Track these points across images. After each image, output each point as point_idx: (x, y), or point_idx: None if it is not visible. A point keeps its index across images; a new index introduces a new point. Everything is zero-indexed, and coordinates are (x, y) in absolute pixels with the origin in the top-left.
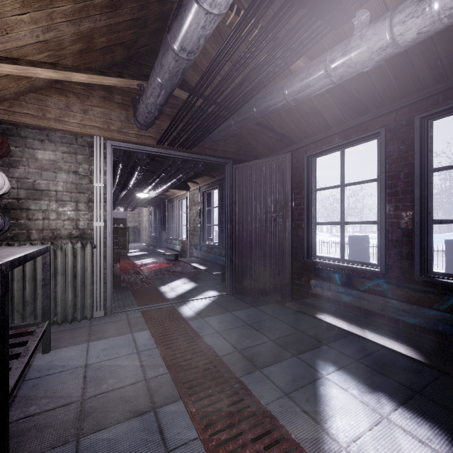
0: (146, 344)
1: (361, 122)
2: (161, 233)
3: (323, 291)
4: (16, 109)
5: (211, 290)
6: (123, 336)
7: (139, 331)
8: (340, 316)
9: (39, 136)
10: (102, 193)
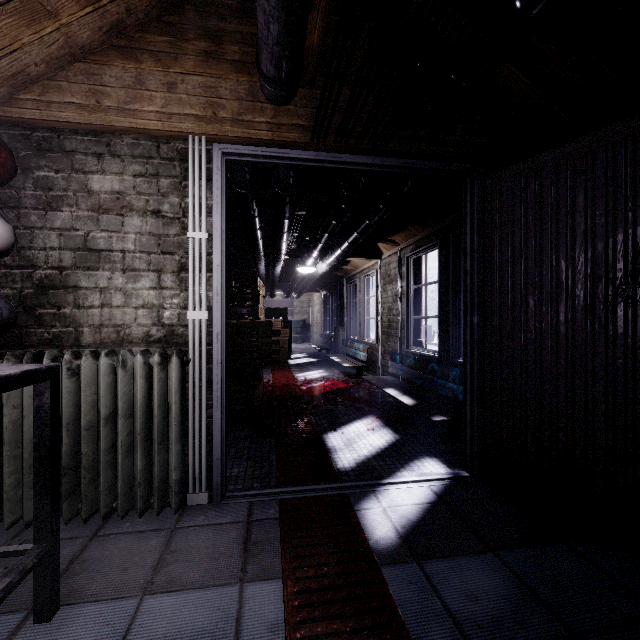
0: None
1: None
2: (337, 330)
3: None
4: (53, 97)
5: (430, 457)
6: (219, 592)
7: (259, 580)
8: None
9: (94, 147)
10: (203, 252)
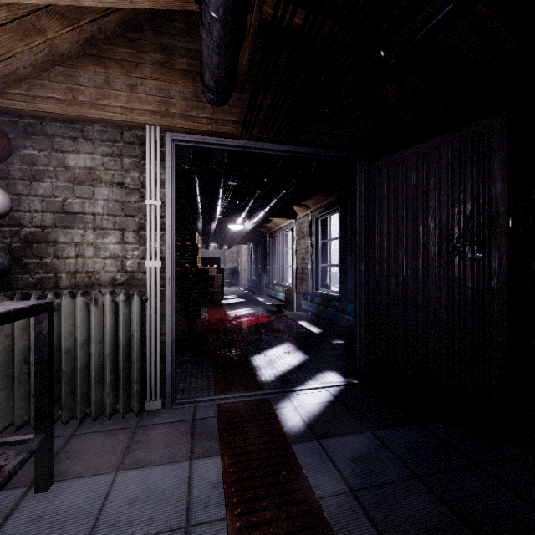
0: (207, 501)
1: None
2: (261, 276)
3: None
4: (37, 92)
5: (331, 371)
6: (174, 466)
7: (204, 457)
8: None
9: (70, 132)
10: (158, 215)
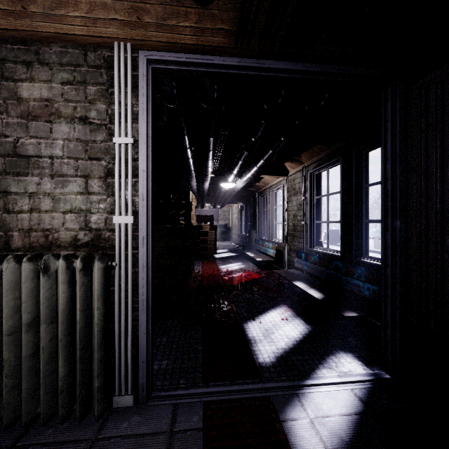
0: None
1: None
2: (251, 232)
3: None
4: None
5: (345, 352)
6: None
7: None
8: None
9: (23, 55)
10: (129, 157)
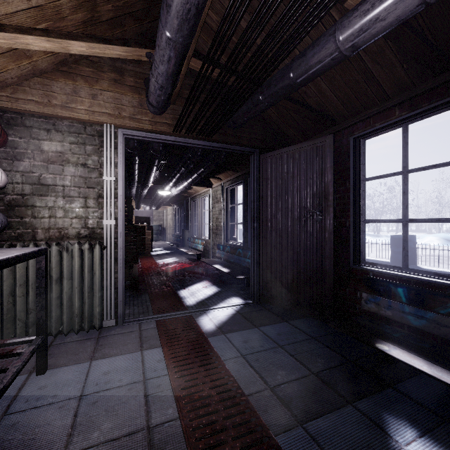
0: (155, 368)
1: (437, 83)
2: (184, 231)
3: (379, 309)
4: (20, 95)
5: (235, 297)
6: (131, 354)
7: (150, 348)
8: (412, 348)
9: (45, 125)
10: (113, 188)
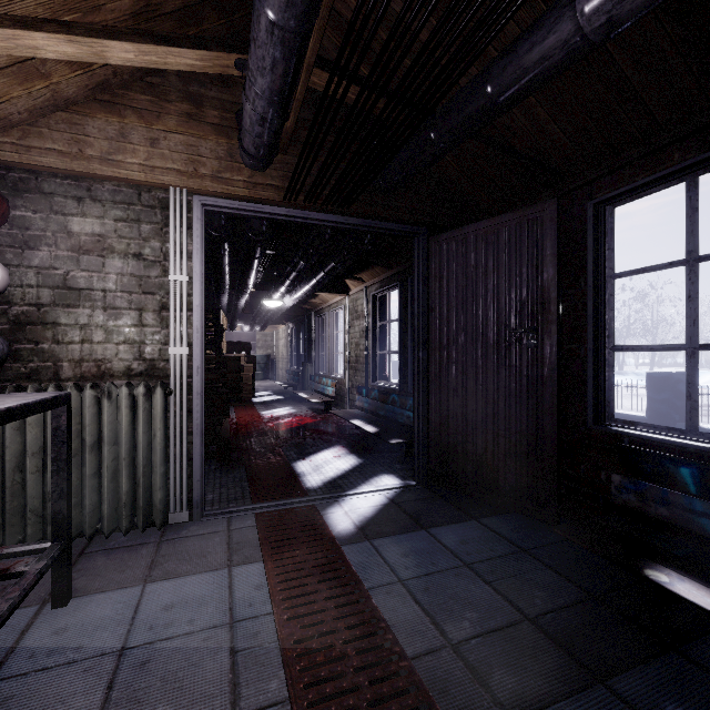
0: (251, 600)
1: None
2: (305, 365)
3: (644, 504)
4: (33, 142)
5: (387, 474)
6: (212, 574)
7: (244, 564)
8: None
9: (74, 191)
10: (184, 293)
